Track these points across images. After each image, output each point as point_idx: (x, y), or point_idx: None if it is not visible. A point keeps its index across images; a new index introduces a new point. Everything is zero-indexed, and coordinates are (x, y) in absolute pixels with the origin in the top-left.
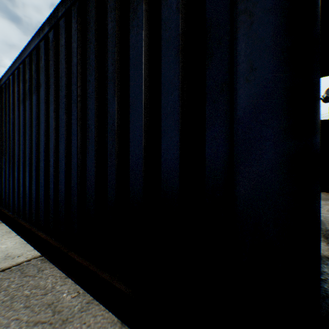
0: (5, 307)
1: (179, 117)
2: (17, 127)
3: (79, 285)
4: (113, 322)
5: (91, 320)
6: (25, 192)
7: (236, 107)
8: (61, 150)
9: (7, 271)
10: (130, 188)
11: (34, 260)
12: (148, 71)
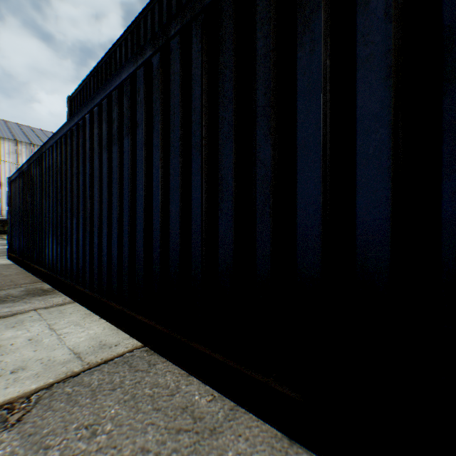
0: (130, 408)
1: (390, 164)
2: (96, 180)
3: (210, 385)
4: (277, 437)
5: (246, 431)
6: (111, 263)
7: None
8: (174, 210)
9: (111, 363)
10: (297, 260)
11: (137, 351)
12: (329, 102)
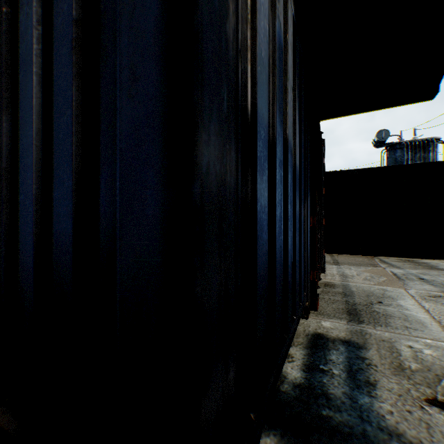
0: None
1: (73, 151)
2: None
3: None
4: None
5: None
6: None
7: (119, 136)
8: None
9: None
10: (20, 262)
11: None
12: (43, 77)
